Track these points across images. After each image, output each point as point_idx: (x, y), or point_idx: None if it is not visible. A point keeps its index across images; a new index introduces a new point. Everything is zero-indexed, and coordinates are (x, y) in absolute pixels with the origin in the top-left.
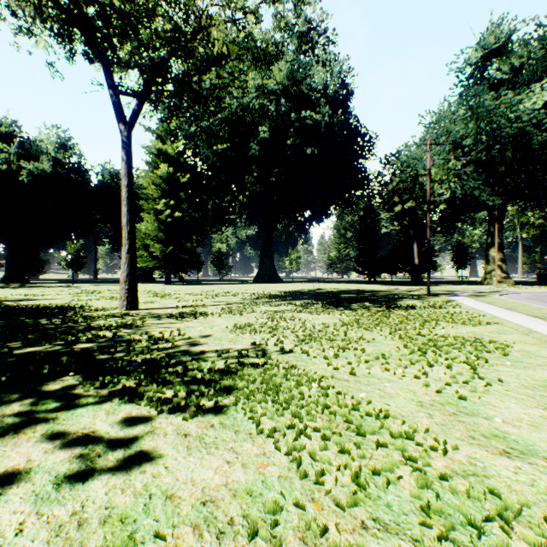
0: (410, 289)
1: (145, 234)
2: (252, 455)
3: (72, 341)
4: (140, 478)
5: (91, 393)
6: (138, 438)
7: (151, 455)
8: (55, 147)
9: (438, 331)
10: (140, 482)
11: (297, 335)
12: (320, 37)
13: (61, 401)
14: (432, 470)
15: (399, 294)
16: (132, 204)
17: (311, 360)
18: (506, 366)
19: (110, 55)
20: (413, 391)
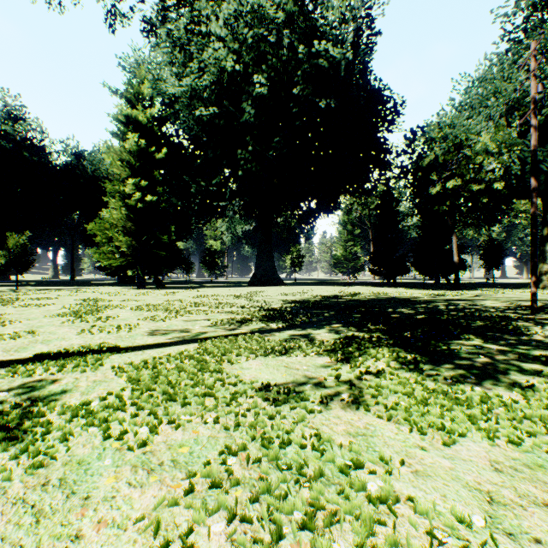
0: (463, 296)
1: (113, 225)
2: None
3: None
4: None
5: None
6: None
7: None
8: (0, 116)
9: None
10: None
11: None
12: None
13: None
14: None
15: (473, 307)
16: None
17: None
18: None
19: None
20: None
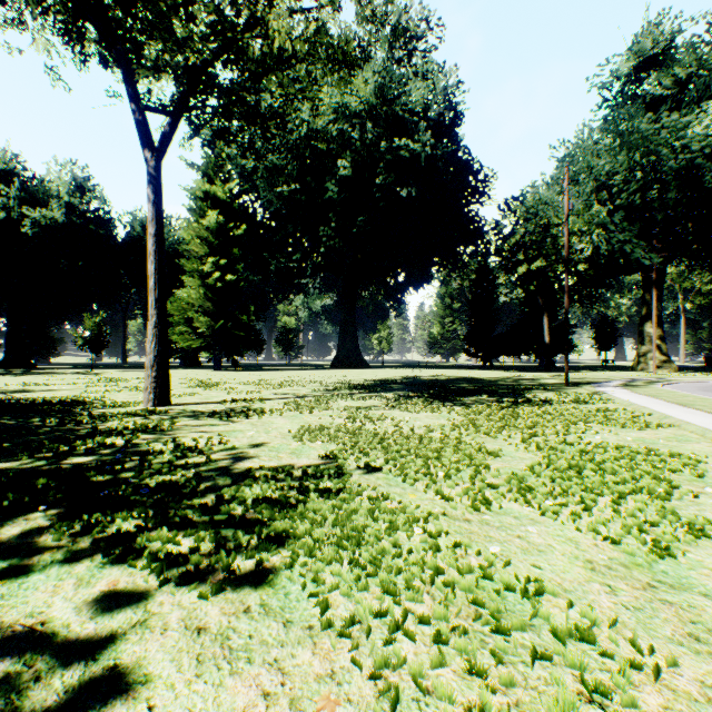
0: (540, 376)
1: (188, 304)
2: (310, 679)
3: (63, 453)
4: None
5: (64, 544)
6: (117, 636)
7: (130, 679)
8: (69, 189)
9: (591, 437)
10: None
11: (390, 444)
12: (419, 40)
13: (10, 558)
14: None
15: (526, 383)
16: (161, 260)
17: (410, 484)
18: (707, 495)
19: (134, 58)
20: (574, 541)
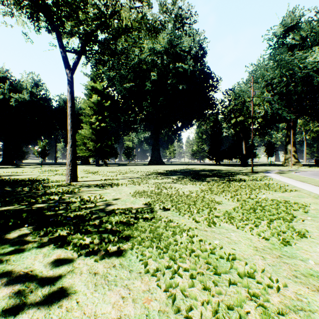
0: (241, 169)
1: (84, 136)
2: (140, 292)
3: (32, 202)
4: (57, 312)
5: (37, 240)
6: (62, 276)
7: (68, 291)
8: (31, 85)
9: (261, 195)
10: (56, 316)
11: (173, 198)
12: (187, 19)
13: (15, 246)
14: (271, 305)
15: (234, 172)
16: (73, 118)
17: (182, 215)
18: (308, 220)
19: (61, 28)
20: (250, 239)
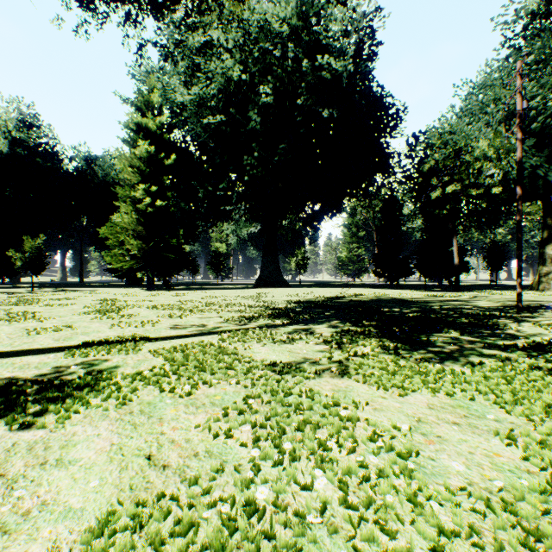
0: (461, 297)
1: (123, 229)
2: None
3: None
4: None
5: None
6: None
7: None
8: (15, 124)
9: None
10: None
11: None
12: None
13: None
14: None
15: (465, 307)
16: None
17: None
18: None
19: None
20: None
